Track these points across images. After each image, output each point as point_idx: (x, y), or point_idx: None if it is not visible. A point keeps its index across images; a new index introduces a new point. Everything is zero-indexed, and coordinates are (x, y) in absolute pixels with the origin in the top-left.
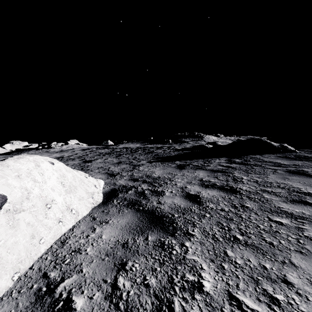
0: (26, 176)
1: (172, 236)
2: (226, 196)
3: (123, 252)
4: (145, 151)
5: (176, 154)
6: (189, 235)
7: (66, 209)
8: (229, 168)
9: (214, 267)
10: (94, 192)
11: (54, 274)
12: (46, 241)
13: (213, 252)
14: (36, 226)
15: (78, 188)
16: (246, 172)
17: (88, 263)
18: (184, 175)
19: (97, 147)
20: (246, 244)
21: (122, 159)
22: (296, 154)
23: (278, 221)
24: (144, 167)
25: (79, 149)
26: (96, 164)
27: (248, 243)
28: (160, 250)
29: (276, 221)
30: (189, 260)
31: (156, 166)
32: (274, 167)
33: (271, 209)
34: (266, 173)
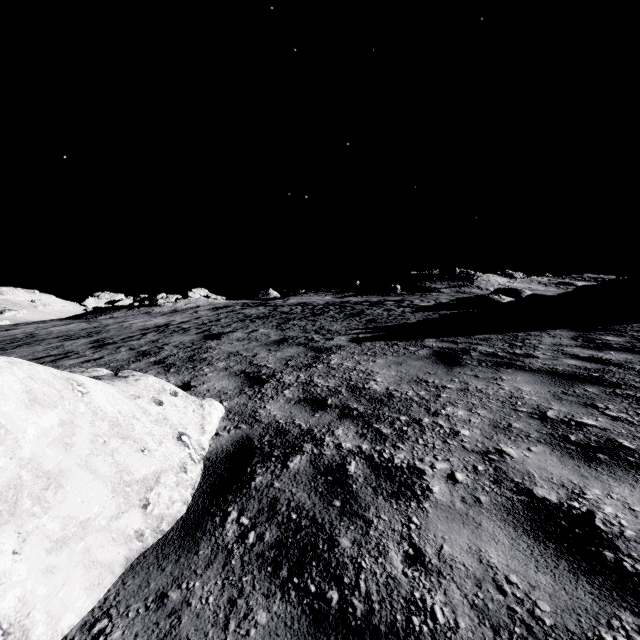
0: None
1: None
2: None
3: None
4: (343, 311)
5: (420, 320)
6: None
7: None
8: (610, 368)
9: None
10: (164, 470)
11: None
12: None
13: None
14: None
15: (73, 478)
16: None
17: None
18: (469, 389)
19: (245, 303)
20: None
21: (289, 332)
22: None
23: None
24: (342, 356)
25: (207, 308)
26: (228, 343)
27: None
28: None
29: None
30: None
31: (376, 354)
32: None
33: None
34: None
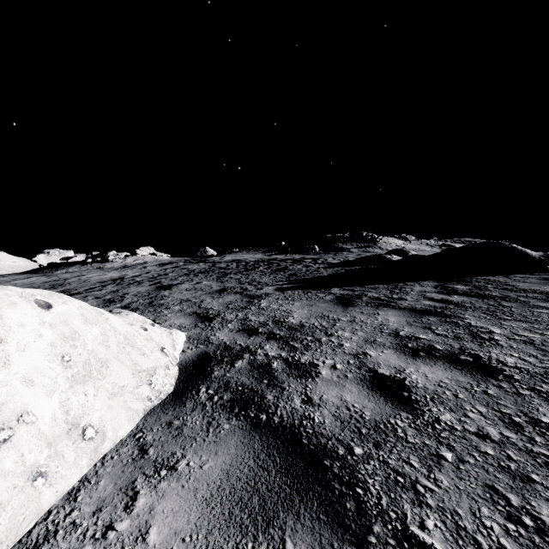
0: None
1: (359, 547)
2: (475, 384)
3: None
4: (271, 267)
5: (330, 274)
6: None
7: (66, 432)
8: (450, 306)
9: None
10: (157, 367)
11: None
12: None
13: None
14: None
15: (113, 364)
16: (494, 317)
17: None
18: (355, 321)
19: (187, 260)
20: None
21: (228, 283)
22: None
23: None
24: (269, 301)
25: (154, 264)
26: (178, 292)
27: None
28: None
29: None
30: None
31: (294, 299)
32: None
33: None
34: (543, 320)
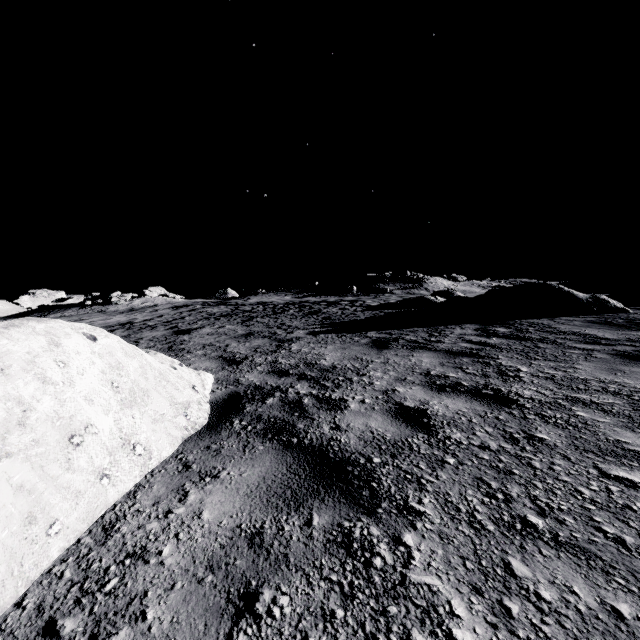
0: (21, 370)
1: (370, 515)
2: (489, 412)
3: (250, 559)
4: (302, 310)
5: (368, 317)
6: (412, 514)
7: (121, 446)
8: (486, 348)
9: (483, 610)
10: (191, 401)
11: (73, 624)
12: (64, 528)
13: (475, 563)
14: (40, 492)
15: (153, 394)
16: (526, 357)
17: (163, 590)
18: (389, 362)
19: (205, 302)
20: (558, 543)
21: (254, 327)
22: (627, 317)
23: (624, 477)
24: (300, 344)
25: (167, 307)
26: (200, 337)
27: (561, 537)
28: (343, 556)
29: (618, 478)
30: (418, 587)
31: (327, 342)
32: (585, 346)
33: (601, 447)
34: (571, 359)
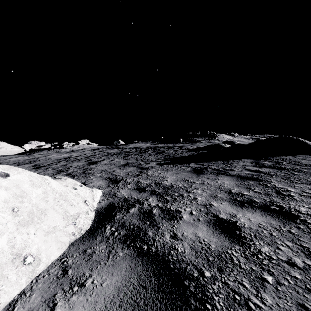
0: None
1: None
2: (282, 226)
3: None
4: (155, 151)
5: (189, 155)
6: None
7: (11, 261)
8: (261, 174)
9: None
10: (80, 213)
11: None
12: None
13: None
14: None
15: (49, 212)
16: (289, 181)
17: None
18: (204, 183)
19: (107, 147)
20: None
21: (129, 160)
22: None
23: None
24: (153, 171)
25: (89, 149)
26: (100, 166)
27: None
28: None
29: None
30: None
31: (168, 169)
32: None
33: None
34: None
